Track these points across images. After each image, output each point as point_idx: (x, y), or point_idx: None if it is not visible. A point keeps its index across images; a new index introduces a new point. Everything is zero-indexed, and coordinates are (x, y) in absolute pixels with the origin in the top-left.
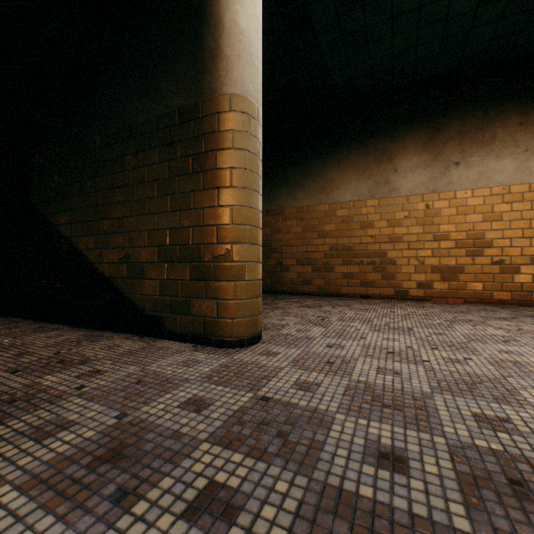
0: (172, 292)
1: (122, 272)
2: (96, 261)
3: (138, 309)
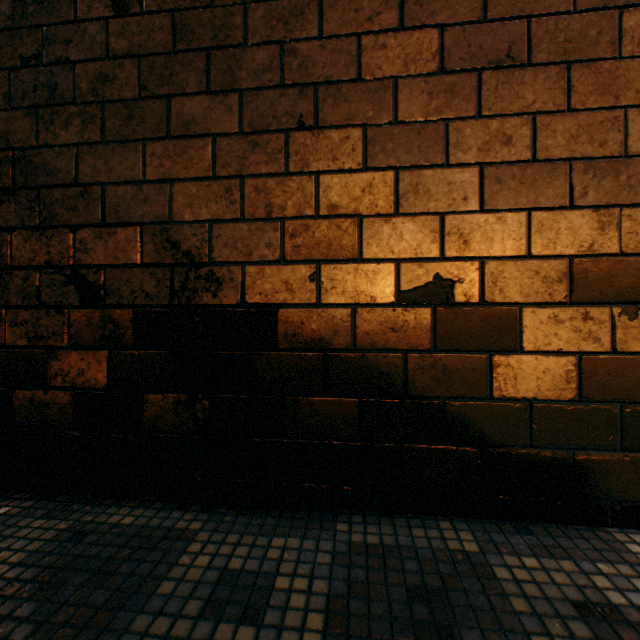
0: (635, 389)
1: (413, 332)
2: (290, 299)
3: (485, 441)
